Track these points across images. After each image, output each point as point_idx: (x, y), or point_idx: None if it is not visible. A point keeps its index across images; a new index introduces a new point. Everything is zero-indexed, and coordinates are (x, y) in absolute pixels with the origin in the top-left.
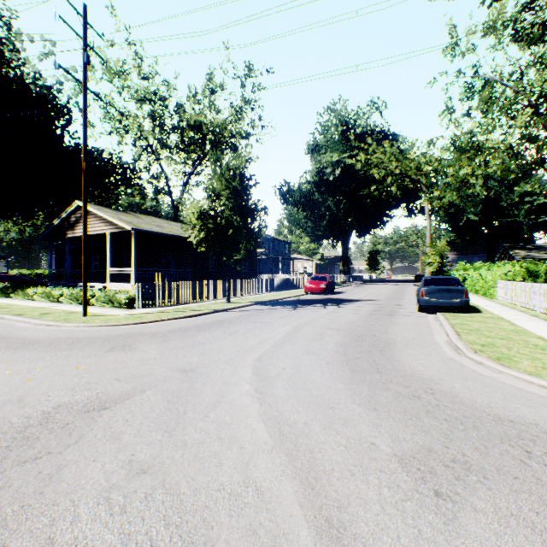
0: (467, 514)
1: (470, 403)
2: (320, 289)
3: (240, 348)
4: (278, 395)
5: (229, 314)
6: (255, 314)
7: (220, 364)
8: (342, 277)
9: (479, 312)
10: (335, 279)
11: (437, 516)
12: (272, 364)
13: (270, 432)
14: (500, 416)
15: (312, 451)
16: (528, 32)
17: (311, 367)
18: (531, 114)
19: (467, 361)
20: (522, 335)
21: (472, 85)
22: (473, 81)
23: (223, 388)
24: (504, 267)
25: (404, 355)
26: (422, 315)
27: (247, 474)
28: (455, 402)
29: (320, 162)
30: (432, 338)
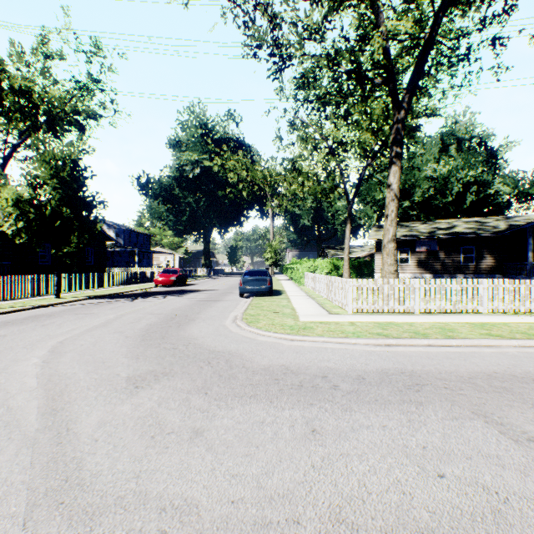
0: (145, 391)
1: (206, 347)
2: (170, 281)
3: (47, 335)
4: (63, 361)
5: (54, 308)
6: (85, 307)
7: (17, 349)
8: (204, 270)
9: (279, 295)
10: (198, 272)
11: (127, 395)
12: (73, 343)
13: (40, 381)
14: (215, 350)
15: (68, 385)
16: (322, 96)
17: (110, 341)
18: (329, 154)
19: (233, 326)
20: (285, 308)
21: (294, 122)
22: (295, 120)
23: (10, 364)
24: (309, 262)
25: (194, 327)
26: (240, 300)
27: (4, 403)
28: (197, 348)
29: (181, 159)
30: (228, 314)
